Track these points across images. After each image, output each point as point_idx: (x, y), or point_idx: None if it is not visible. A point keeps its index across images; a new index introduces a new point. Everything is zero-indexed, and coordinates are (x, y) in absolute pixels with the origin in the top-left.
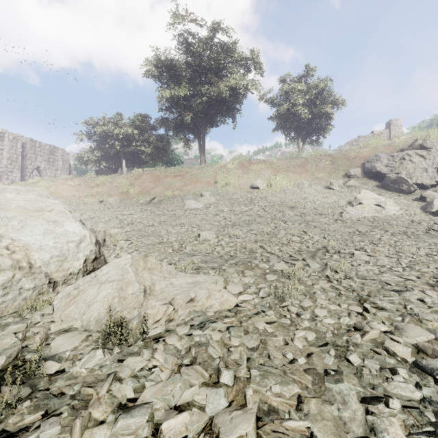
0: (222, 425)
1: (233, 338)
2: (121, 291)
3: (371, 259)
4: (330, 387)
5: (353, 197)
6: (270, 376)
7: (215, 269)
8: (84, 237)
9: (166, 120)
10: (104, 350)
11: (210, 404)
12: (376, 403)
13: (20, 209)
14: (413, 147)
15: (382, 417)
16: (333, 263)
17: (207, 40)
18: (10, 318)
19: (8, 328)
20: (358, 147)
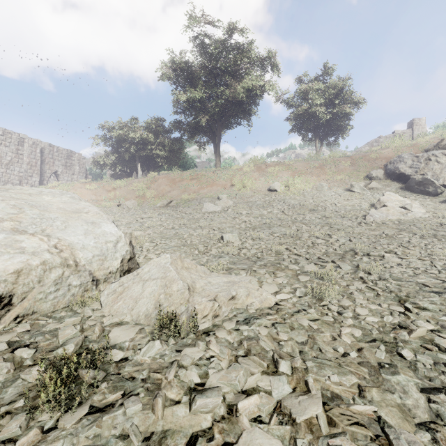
0: (292, 407)
1: (280, 333)
2: (166, 288)
3: (403, 262)
4: (387, 378)
5: (376, 199)
6: (326, 367)
7: (246, 270)
8: (120, 237)
9: (181, 123)
10: (161, 341)
11: (275, 389)
12: (436, 393)
13: (60, 210)
14: (438, 147)
15: (444, 405)
16: (364, 265)
17: (223, 41)
18: (63, 312)
19: (64, 321)
20: (379, 148)
